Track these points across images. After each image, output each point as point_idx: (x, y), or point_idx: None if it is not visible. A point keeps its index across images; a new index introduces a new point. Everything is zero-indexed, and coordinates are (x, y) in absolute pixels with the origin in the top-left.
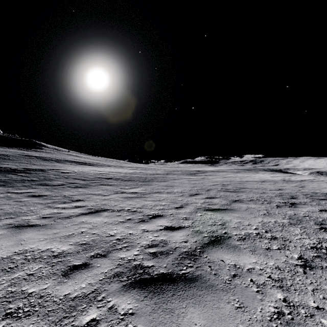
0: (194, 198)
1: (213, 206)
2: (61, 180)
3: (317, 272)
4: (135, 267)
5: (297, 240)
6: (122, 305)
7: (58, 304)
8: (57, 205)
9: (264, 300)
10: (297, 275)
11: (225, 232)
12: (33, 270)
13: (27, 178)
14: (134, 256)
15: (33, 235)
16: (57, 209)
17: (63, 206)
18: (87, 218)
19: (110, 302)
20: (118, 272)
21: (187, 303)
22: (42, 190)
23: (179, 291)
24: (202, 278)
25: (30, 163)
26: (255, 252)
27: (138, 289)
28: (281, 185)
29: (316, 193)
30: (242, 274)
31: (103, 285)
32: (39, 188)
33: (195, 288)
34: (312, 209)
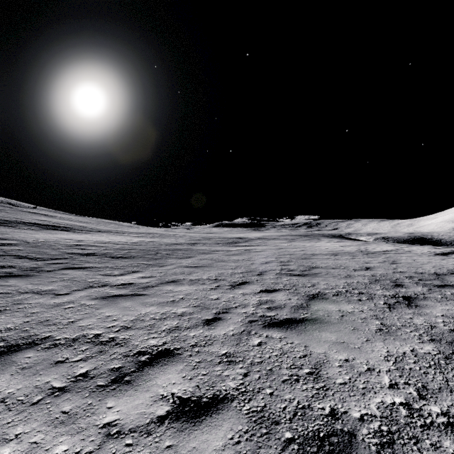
0: (241, 293)
1: (278, 313)
2: None
3: None
4: None
5: None
6: None
7: None
8: None
9: None
10: None
11: (333, 411)
12: None
13: None
14: None
15: None
16: None
17: None
18: None
19: None
20: None
21: None
22: None
23: None
24: None
25: None
26: None
27: None
28: (365, 261)
29: (423, 275)
30: None
31: None
32: None
33: None
34: (447, 309)
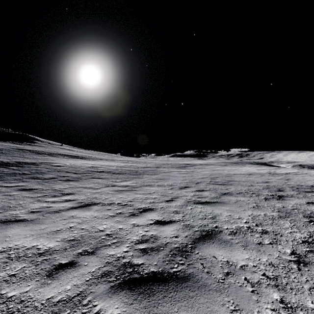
0: (184, 191)
1: (203, 199)
2: (52, 173)
3: (311, 268)
4: (124, 266)
5: (288, 234)
6: (109, 310)
7: (39, 310)
8: (47, 198)
9: (260, 301)
10: (292, 272)
11: (216, 226)
12: (16, 270)
13: (19, 171)
14: (123, 253)
15: (19, 231)
16: (47, 203)
17: (53, 199)
18: (76, 212)
19: (96, 307)
20: (106, 271)
21: (179, 306)
22: (32, 183)
23: (170, 292)
24: (194, 276)
25: (22, 156)
26: (247, 247)
27: (126, 291)
28: (268, 178)
29: (302, 186)
30: (236, 272)
31: (89, 286)
32: (29, 182)
33: (187, 289)
34: (300, 201)
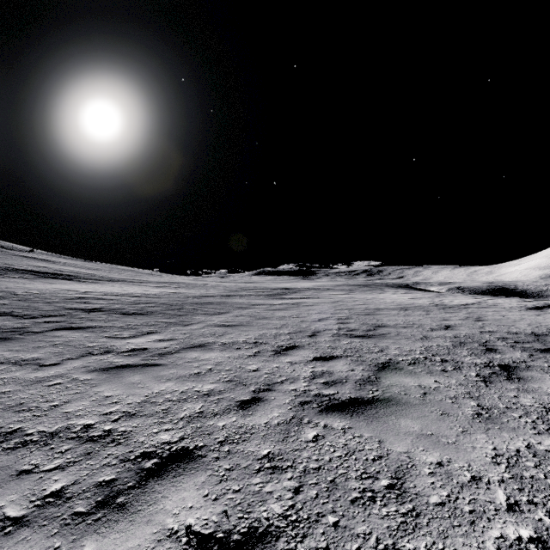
0: (288, 362)
1: (339, 391)
2: None
3: None
4: None
5: None
6: None
7: None
8: None
9: None
10: None
11: None
12: None
13: None
14: None
15: None
16: None
17: None
18: None
19: None
20: None
21: None
22: None
23: None
24: None
25: None
26: None
27: None
28: (442, 317)
29: (518, 335)
30: None
31: None
32: None
33: None
34: None
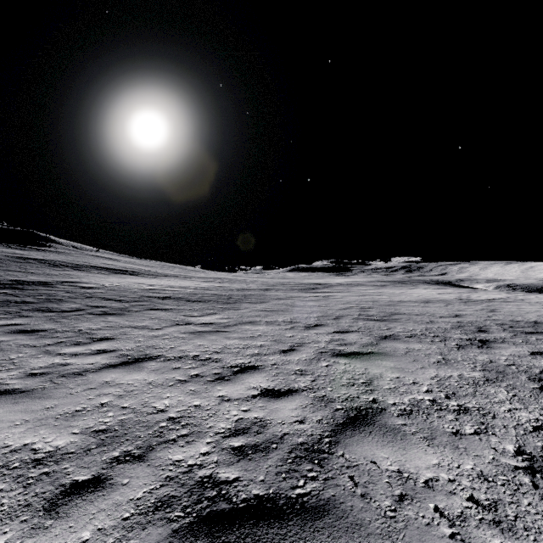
0: (314, 333)
1: (348, 348)
2: (77, 302)
3: None
4: (200, 485)
5: (505, 413)
6: None
7: None
8: (63, 348)
9: None
10: (523, 493)
11: (374, 400)
12: None
13: (15, 298)
14: (200, 457)
15: (2, 413)
16: (62, 356)
17: (74, 350)
18: (115, 374)
19: None
20: (166, 496)
21: None
22: (39, 320)
23: (291, 542)
24: (338, 506)
25: (25, 271)
26: (435, 442)
27: (204, 541)
28: (458, 308)
29: (518, 322)
30: (417, 494)
31: (129, 532)
32: (33, 317)
33: (325, 534)
34: (519, 351)
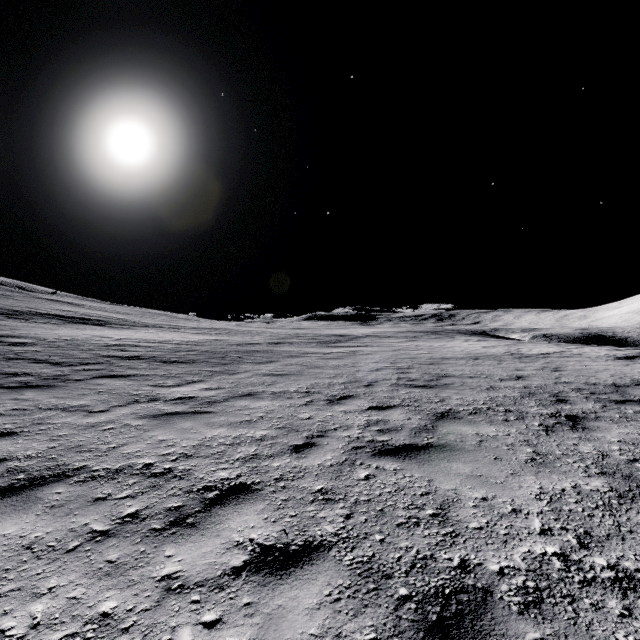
0: (342, 410)
1: (393, 437)
2: None
3: None
4: None
5: None
6: None
7: None
8: None
9: None
10: None
11: (463, 563)
12: None
13: None
14: None
15: None
16: None
17: None
18: None
19: None
20: None
21: None
22: None
23: None
24: None
25: None
26: None
27: None
28: (516, 367)
29: (596, 386)
30: None
31: None
32: None
33: None
34: (626, 433)
